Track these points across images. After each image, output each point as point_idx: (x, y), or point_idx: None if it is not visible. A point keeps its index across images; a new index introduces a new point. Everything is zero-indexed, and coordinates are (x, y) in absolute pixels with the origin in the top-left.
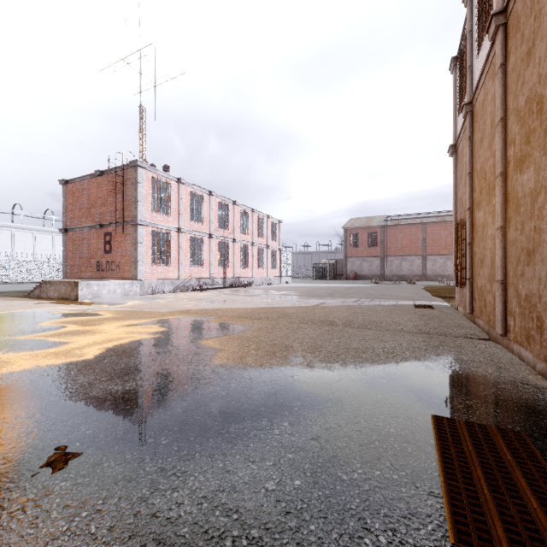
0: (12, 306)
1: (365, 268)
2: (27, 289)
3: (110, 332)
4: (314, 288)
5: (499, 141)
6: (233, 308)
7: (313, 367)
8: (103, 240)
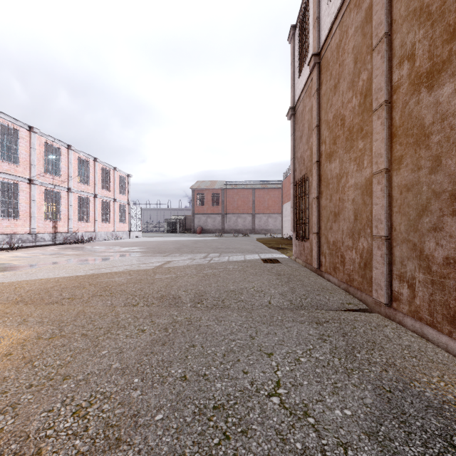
0: None
1: (209, 223)
2: None
3: None
4: (163, 242)
5: (383, 62)
6: (23, 282)
7: None
8: None
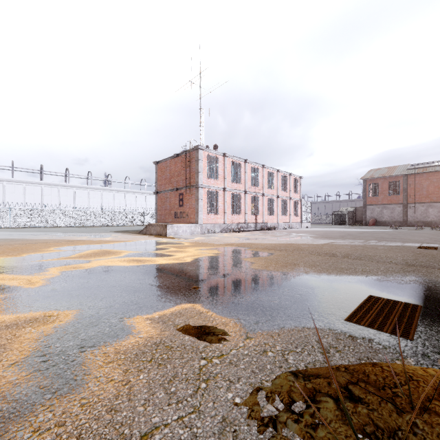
0: (137, 238)
1: (385, 215)
2: (136, 229)
3: (193, 252)
4: (330, 232)
5: None
6: (262, 243)
7: (308, 273)
8: (178, 198)
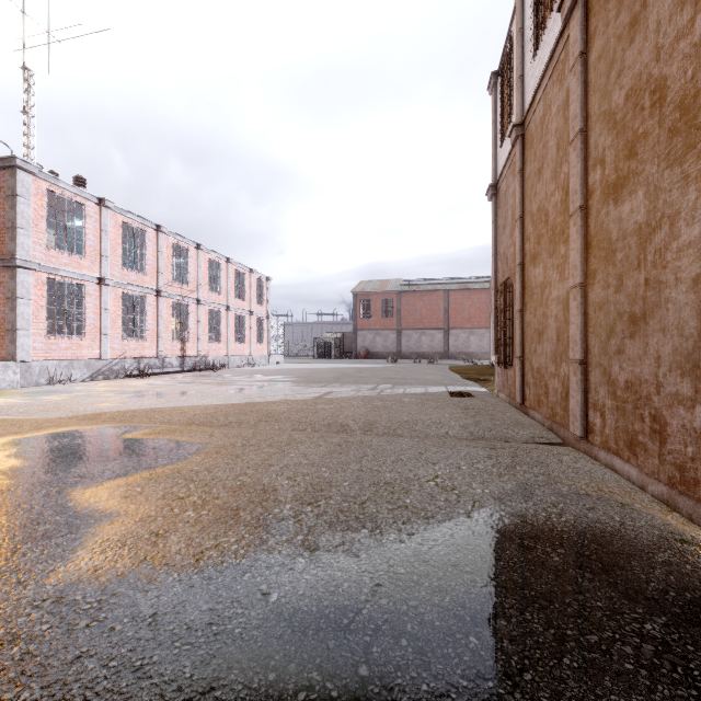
0: None
1: (379, 344)
2: None
3: None
4: (316, 370)
5: (578, 162)
6: (184, 408)
7: (315, 551)
8: None
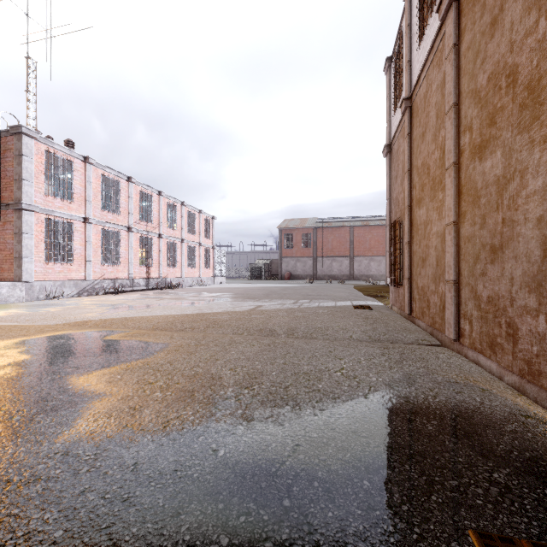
0: None
1: (299, 268)
2: None
3: None
4: (250, 289)
5: (452, 128)
6: (150, 317)
7: (251, 421)
8: None
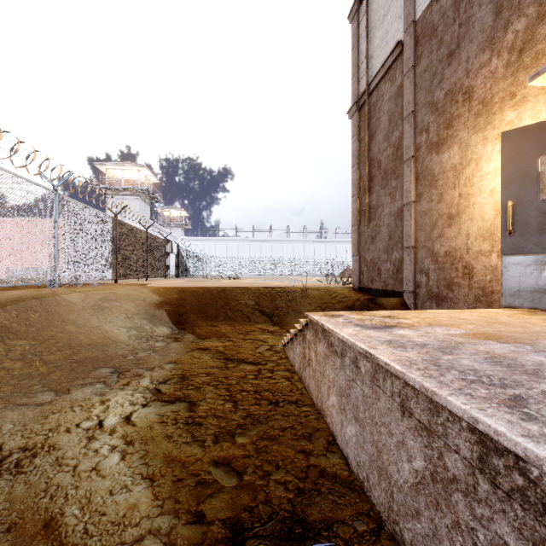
0: None
1: None
2: None
3: None
4: None
5: None
6: None
7: None
8: None
